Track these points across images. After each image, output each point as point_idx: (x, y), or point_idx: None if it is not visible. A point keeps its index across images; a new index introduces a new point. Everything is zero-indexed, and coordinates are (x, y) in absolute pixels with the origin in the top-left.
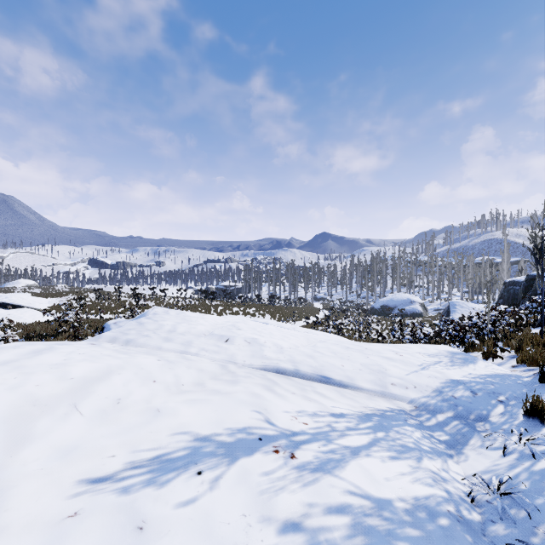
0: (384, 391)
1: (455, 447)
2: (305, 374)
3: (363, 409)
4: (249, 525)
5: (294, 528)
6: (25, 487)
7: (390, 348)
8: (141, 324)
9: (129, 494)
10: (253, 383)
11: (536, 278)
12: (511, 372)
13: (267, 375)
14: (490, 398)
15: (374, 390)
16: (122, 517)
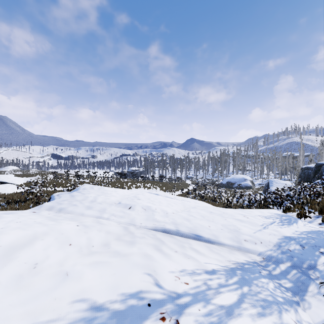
0: (240, 246)
1: (298, 293)
2: (183, 233)
3: (227, 263)
4: None
5: None
6: None
7: (239, 212)
8: (73, 196)
9: None
10: (146, 244)
11: (321, 165)
12: (321, 229)
13: (157, 235)
14: (314, 250)
15: (233, 245)
16: None
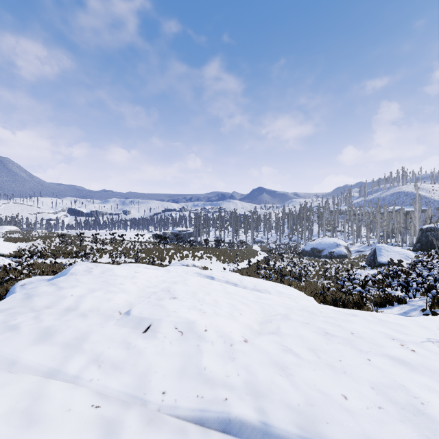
0: None
1: None
2: (283, 437)
3: None
4: None
5: None
6: None
7: (382, 330)
8: (29, 297)
9: None
10: None
11: None
12: None
13: None
14: None
15: None
16: None
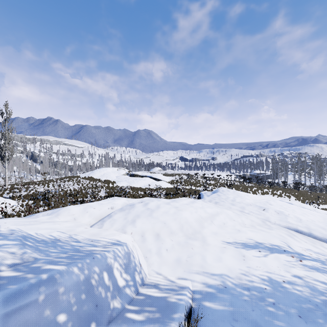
0: None
1: None
2: (316, 236)
3: None
4: (279, 269)
5: (298, 277)
6: (209, 238)
7: None
8: (219, 195)
9: (237, 248)
10: (280, 232)
11: None
12: None
13: (289, 231)
14: None
15: None
16: (237, 252)
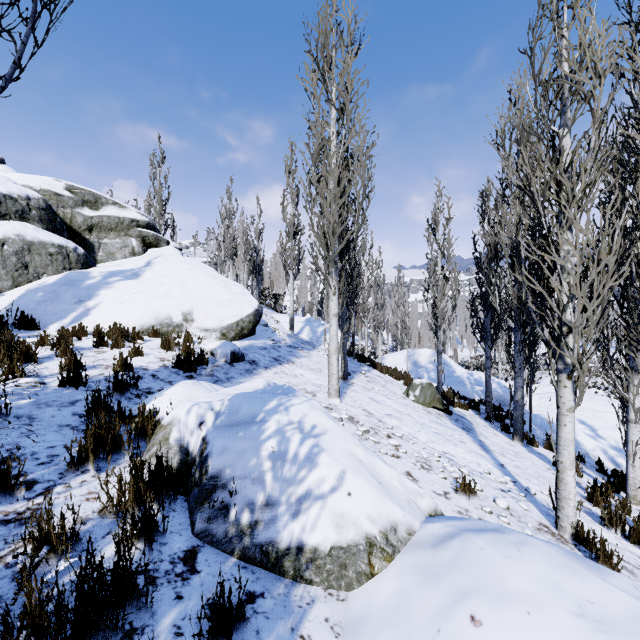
0: None
1: None
2: None
3: None
4: None
5: None
6: None
7: None
8: None
9: None
10: None
11: None
12: None
13: None
14: None
15: None
16: None
